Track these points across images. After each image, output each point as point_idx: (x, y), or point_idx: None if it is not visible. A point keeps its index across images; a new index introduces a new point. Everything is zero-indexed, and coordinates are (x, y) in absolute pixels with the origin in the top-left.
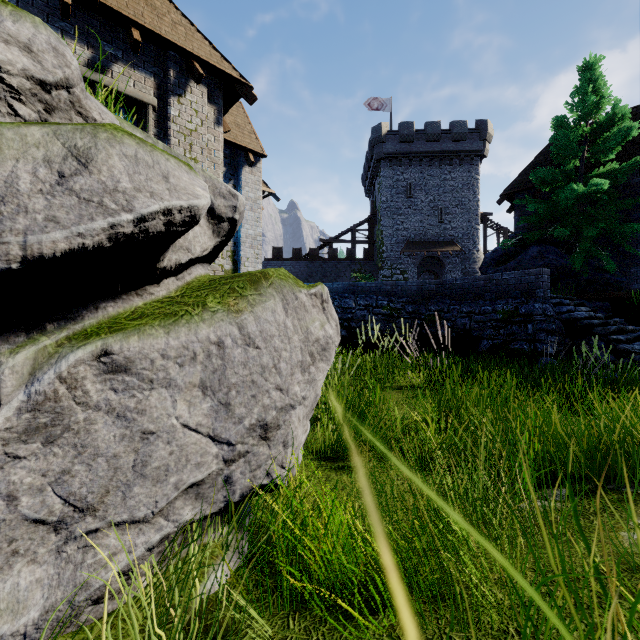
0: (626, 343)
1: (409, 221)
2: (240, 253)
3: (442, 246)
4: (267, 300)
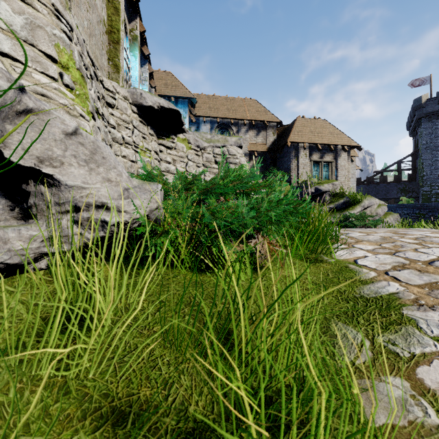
0: None
1: None
2: None
3: None
4: (392, 216)
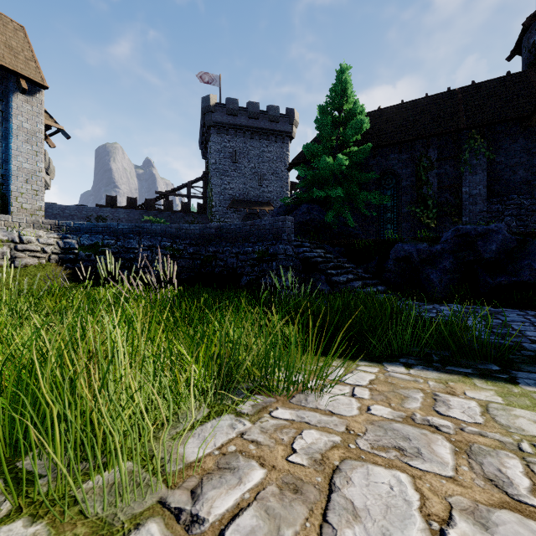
0: (336, 276)
1: (235, 182)
2: (10, 186)
3: (261, 205)
4: None
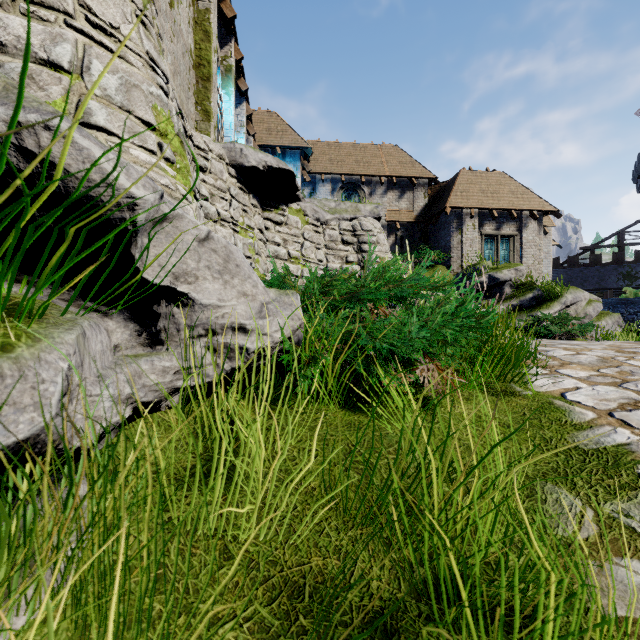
0: None
1: None
2: None
3: None
4: (610, 318)
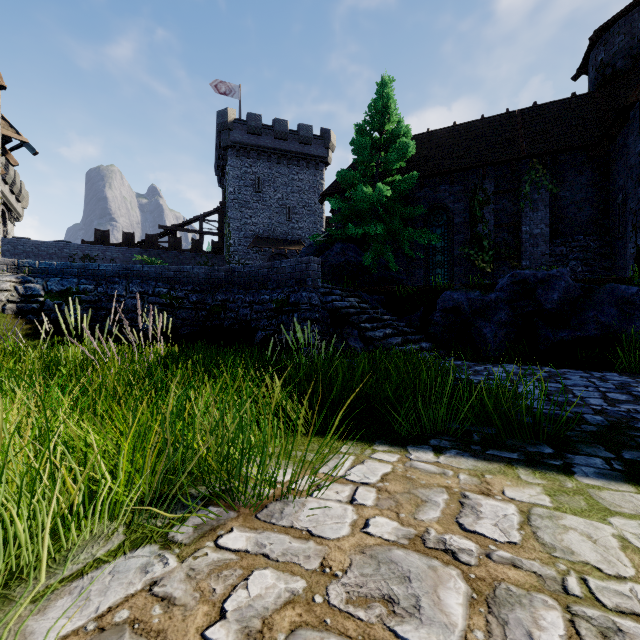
0: (371, 331)
1: (258, 216)
2: None
3: (290, 244)
4: None
